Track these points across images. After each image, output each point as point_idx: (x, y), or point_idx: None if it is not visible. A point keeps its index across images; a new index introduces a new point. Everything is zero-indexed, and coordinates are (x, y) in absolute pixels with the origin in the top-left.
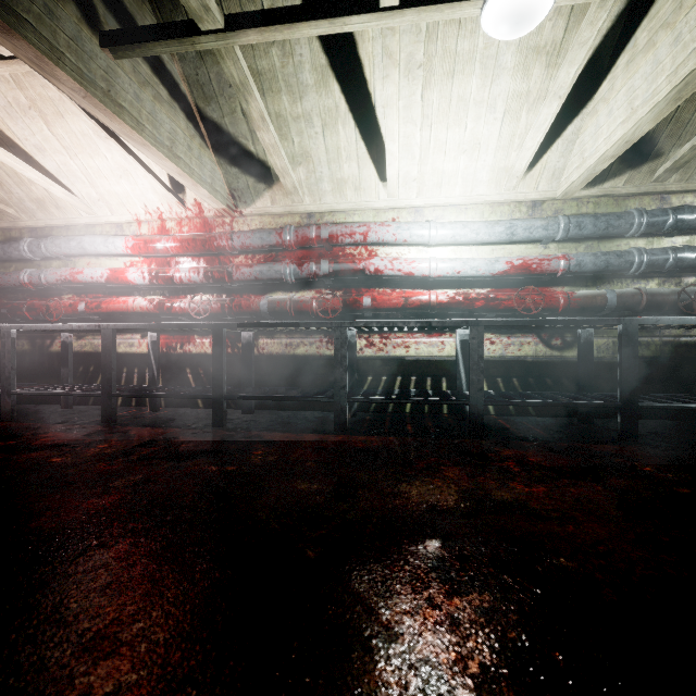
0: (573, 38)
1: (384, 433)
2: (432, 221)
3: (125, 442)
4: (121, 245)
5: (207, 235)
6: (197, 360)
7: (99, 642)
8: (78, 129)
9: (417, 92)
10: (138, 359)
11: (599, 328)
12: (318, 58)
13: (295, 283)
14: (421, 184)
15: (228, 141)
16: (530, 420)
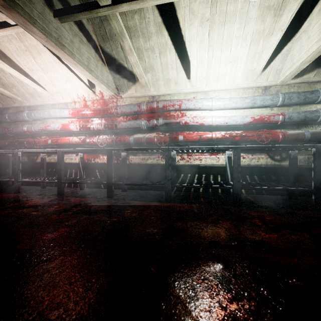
0: (289, 0)
1: (189, 202)
2: (213, 98)
3: (66, 204)
4: (66, 113)
5: (105, 107)
6: (101, 166)
7: (38, 319)
8: (47, 60)
9: (206, 33)
10: (74, 165)
11: (301, 150)
12: (157, 19)
13: (146, 129)
14: (207, 80)
15: (115, 62)
16: (263, 196)
